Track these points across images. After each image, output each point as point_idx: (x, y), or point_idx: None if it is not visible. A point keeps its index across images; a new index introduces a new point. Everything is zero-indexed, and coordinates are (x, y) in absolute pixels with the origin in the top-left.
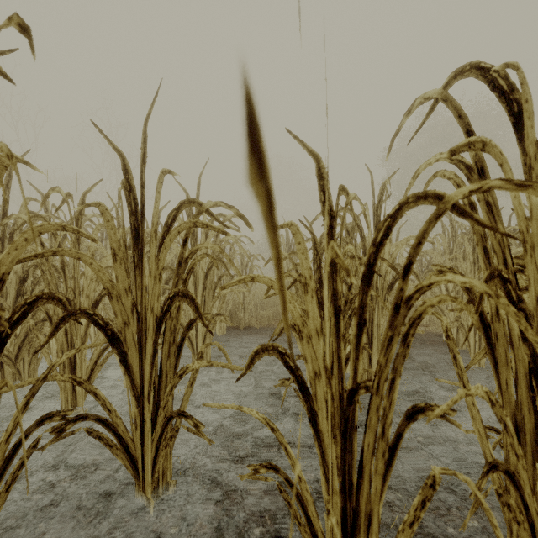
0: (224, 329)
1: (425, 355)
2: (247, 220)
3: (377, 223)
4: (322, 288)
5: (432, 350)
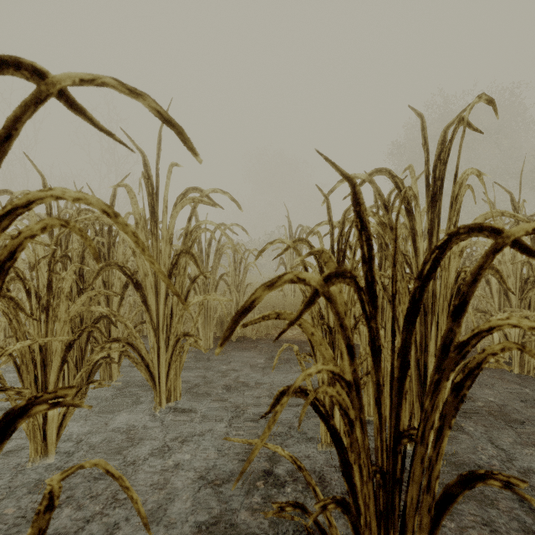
0: (211, 343)
1: (482, 385)
2: (185, 132)
3: (434, 191)
4: (375, 309)
5: (488, 378)
